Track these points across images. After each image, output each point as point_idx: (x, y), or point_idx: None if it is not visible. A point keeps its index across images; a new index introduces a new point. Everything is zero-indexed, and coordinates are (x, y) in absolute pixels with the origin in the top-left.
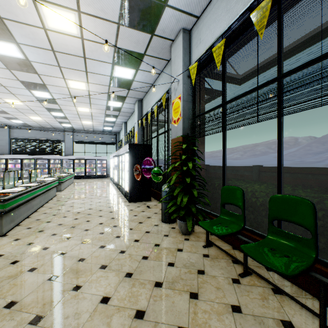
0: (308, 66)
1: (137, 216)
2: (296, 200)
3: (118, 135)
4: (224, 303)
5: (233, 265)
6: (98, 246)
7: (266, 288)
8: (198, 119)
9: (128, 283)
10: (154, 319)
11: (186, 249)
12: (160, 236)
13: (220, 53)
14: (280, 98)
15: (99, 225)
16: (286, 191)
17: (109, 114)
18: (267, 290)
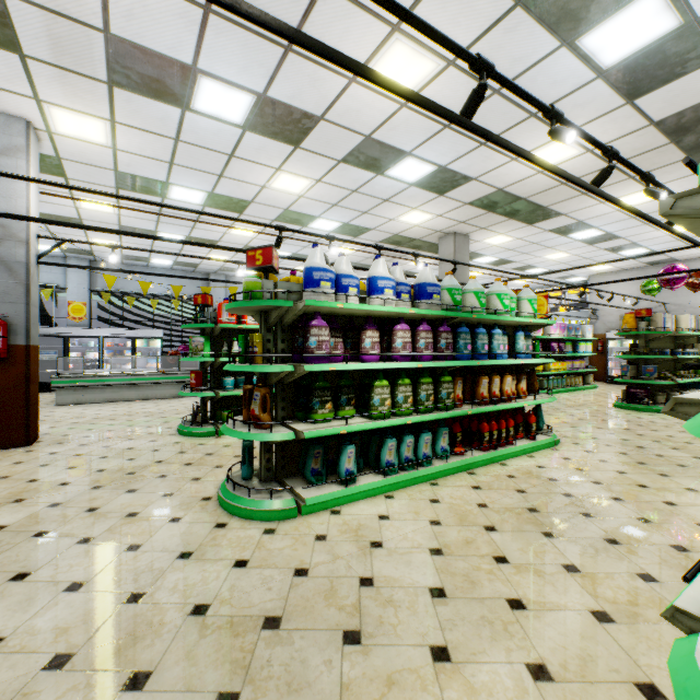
0: None
1: None
2: None
3: None
4: None
5: None
6: None
7: None
8: None
9: None
10: None
11: None
12: None
13: None
14: None
15: None
16: None
17: None
18: None
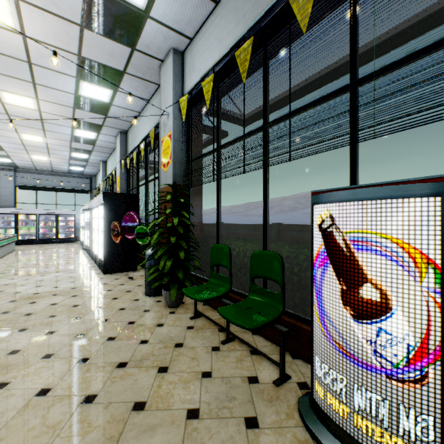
0: (281, 120)
1: (111, 291)
2: (271, 255)
3: (94, 178)
4: (196, 371)
5: (219, 334)
6: (44, 332)
7: (245, 351)
8: (193, 164)
9: (81, 369)
10: (107, 400)
11: (168, 323)
12: (139, 312)
13: (209, 89)
14: (265, 148)
15: (51, 306)
16: (274, 248)
17: (78, 147)
18: (245, 353)
